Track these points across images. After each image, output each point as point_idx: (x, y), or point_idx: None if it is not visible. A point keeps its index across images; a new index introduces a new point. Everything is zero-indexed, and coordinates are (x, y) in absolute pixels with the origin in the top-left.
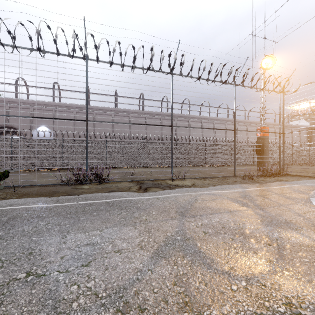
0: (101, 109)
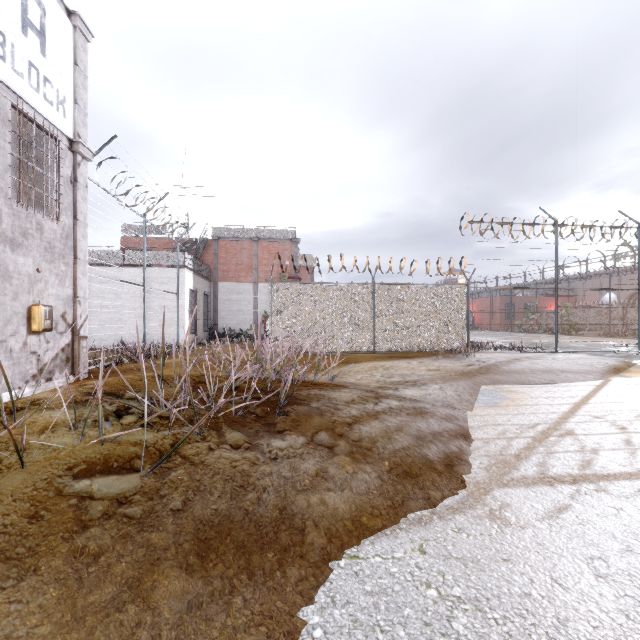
0: None
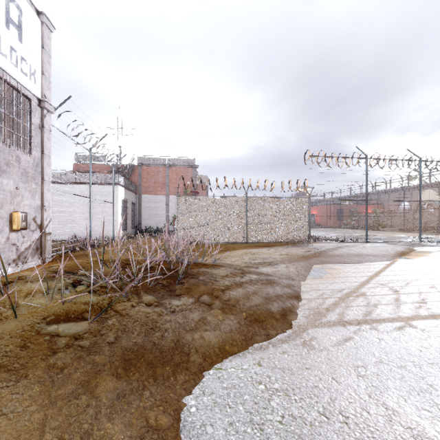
0: None
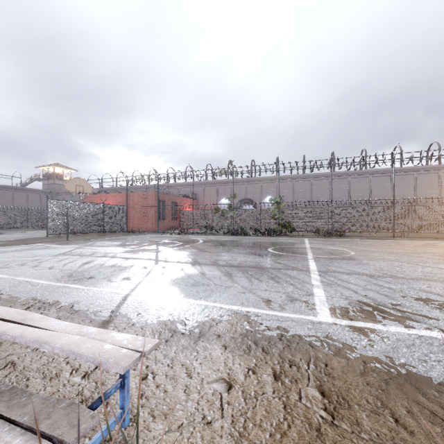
0: (318, 175)
